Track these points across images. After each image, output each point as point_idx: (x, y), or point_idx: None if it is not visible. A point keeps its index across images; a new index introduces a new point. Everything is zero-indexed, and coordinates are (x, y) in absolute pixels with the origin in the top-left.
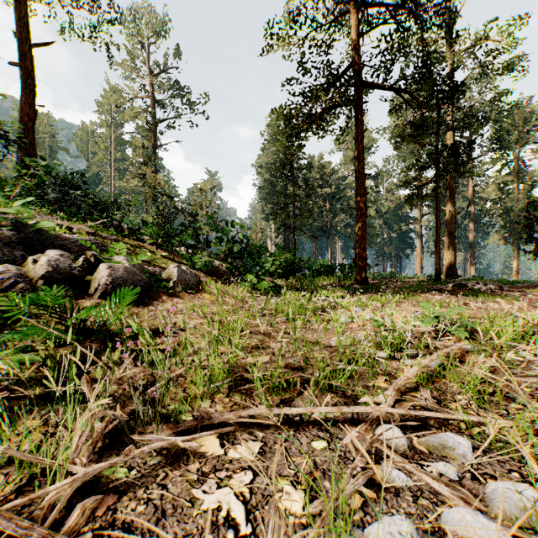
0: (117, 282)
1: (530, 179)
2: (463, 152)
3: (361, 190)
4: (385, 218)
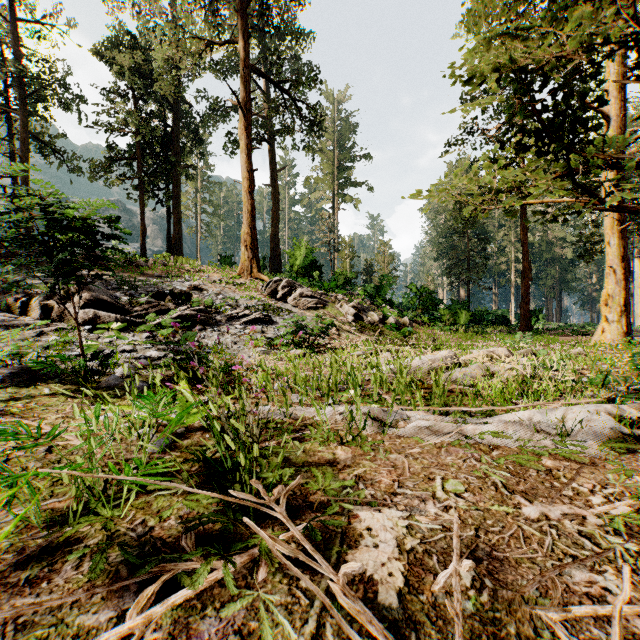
0: (396, 323)
1: None
2: None
3: (524, 257)
4: None
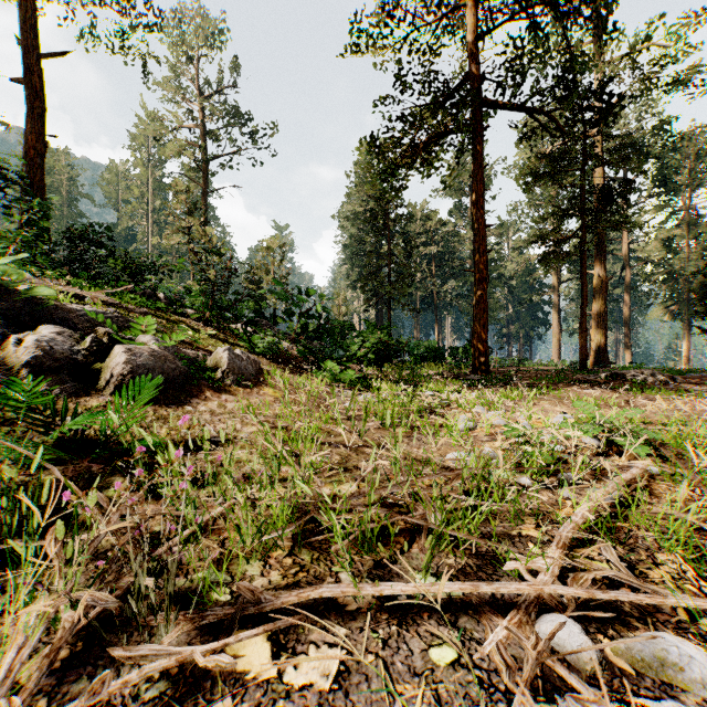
0: (138, 372)
1: (705, 233)
2: (618, 196)
3: (480, 247)
4: (510, 286)
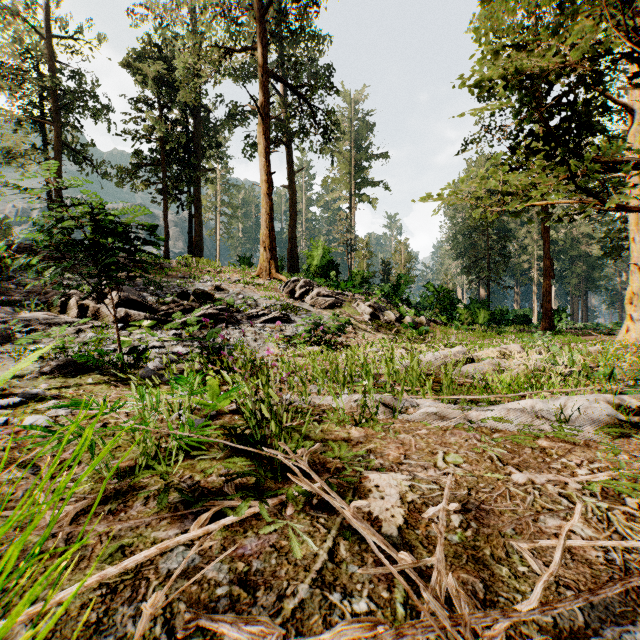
0: (413, 322)
1: None
2: None
3: (546, 254)
4: None
